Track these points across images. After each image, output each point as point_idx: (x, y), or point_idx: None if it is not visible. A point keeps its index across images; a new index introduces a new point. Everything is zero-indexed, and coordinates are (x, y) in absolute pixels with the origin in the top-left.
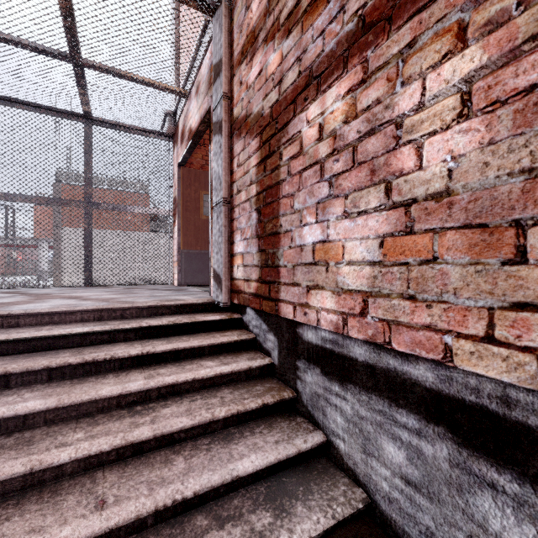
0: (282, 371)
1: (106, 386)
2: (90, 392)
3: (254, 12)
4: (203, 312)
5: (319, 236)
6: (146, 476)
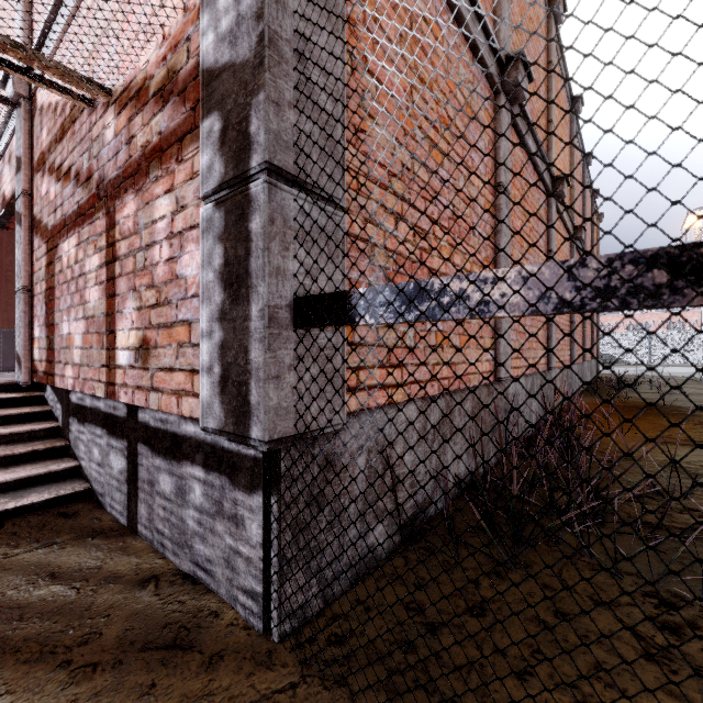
0: (64, 431)
1: None
2: None
3: (44, 139)
4: (3, 392)
5: (68, 330)
6: None
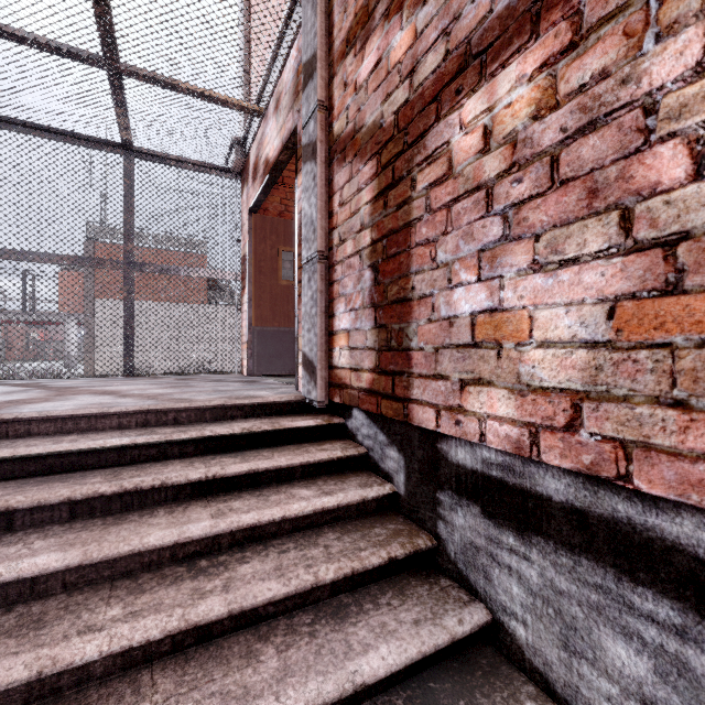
0: (411, 506)
1: (155, 529)
2: (131, 541)
3: None
4: (289, 414)
5: (482, 302)
6: (219, 682)
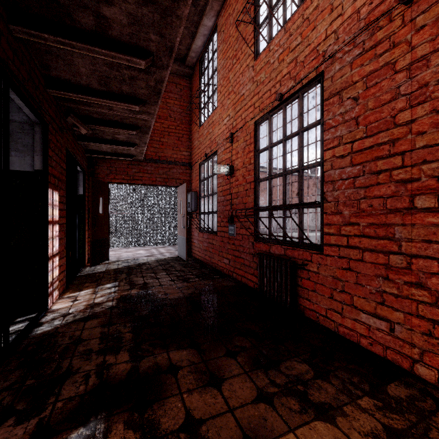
0: None
1: None
2: None
3: None
4: None
5: None
6: None
